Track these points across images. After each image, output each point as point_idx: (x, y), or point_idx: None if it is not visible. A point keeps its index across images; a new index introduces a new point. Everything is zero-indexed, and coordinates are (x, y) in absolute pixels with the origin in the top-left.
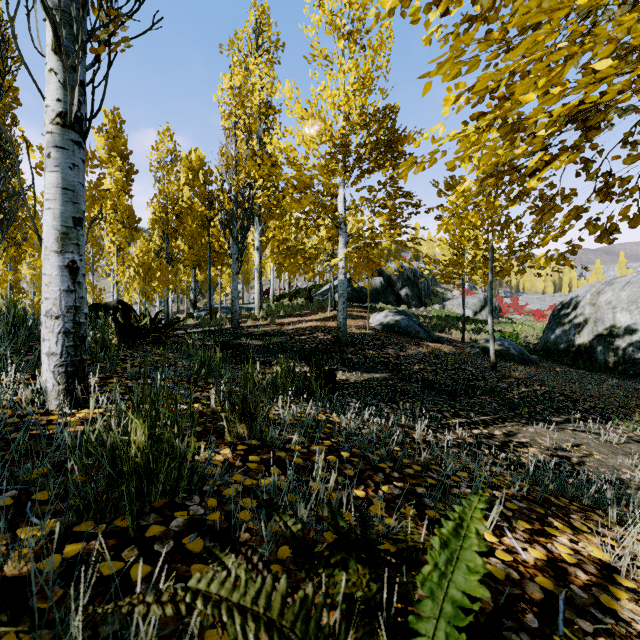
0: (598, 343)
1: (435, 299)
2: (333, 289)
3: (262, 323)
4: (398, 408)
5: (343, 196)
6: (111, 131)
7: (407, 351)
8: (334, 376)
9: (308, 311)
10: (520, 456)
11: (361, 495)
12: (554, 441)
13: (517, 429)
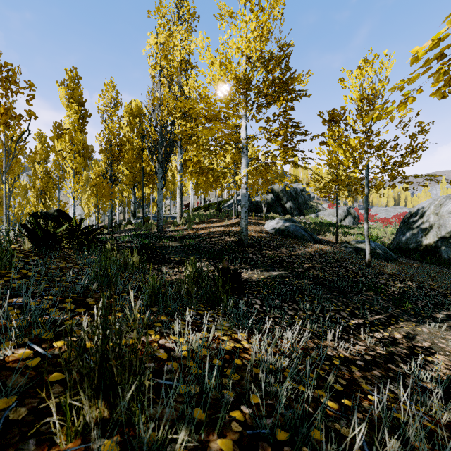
0: (442, 243)
1: (310, 210)
2: (236, 202)
3: (182, 228)
4: (299, 309)
5: (245, 126)
6: (70, 84)
7: (297, 251)
8: (239, 277)
9: (217, 219)
10: (448, 378)
11: None
12: None
13: (413, 330)
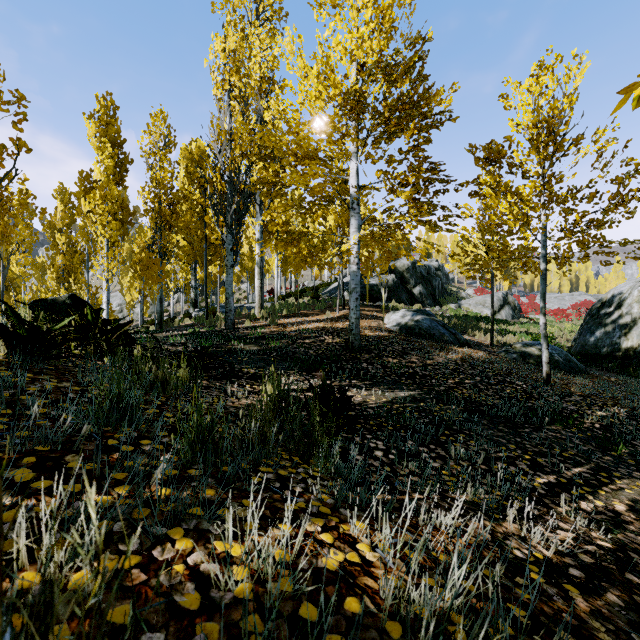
0: None
1: (449, 298)
2: (342, 286)
3: (262, 324)
4: (448, 456)
5: (356, 169)
6: (103, 117)
7: (434, 358)
8: (348, 402)
9: (314, 310)
10: None
11: None
12: None
13: None
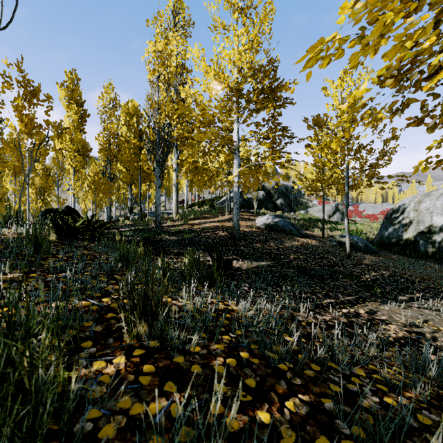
0: (420, 238)
1: (301, 207)
2: (229, 199)
3: (178, 223)
4: (281, 291)
5: (237, 129)
6: (70, 86)
7: (284, 244)
8: (231, 265)
9: (211, 215)
10: (389, 336)
11: (266, 420)
12: (409, 319)
13: (376, 307)
